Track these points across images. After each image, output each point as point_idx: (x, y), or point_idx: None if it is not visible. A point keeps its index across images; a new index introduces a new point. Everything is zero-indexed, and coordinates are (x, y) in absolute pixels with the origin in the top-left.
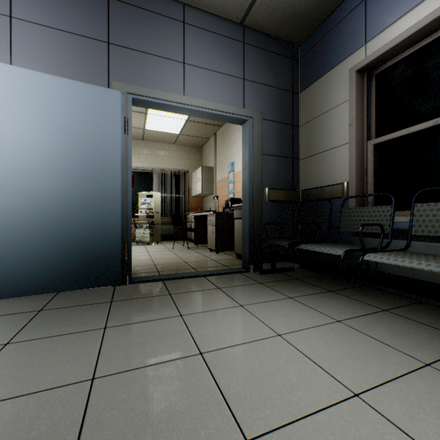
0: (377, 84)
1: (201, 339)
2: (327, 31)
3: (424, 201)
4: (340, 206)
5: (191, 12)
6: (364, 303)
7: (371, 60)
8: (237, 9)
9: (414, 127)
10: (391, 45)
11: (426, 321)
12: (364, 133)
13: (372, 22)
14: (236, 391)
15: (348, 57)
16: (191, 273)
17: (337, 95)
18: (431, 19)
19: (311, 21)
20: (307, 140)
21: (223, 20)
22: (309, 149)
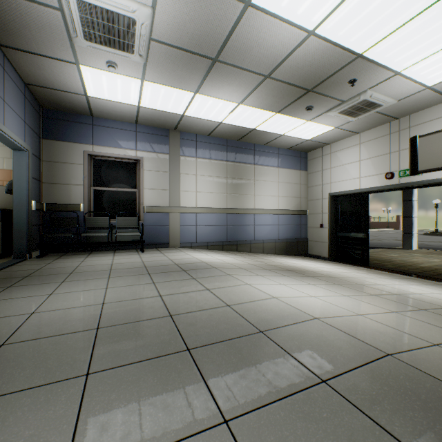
0: (94, 163)
1: (104, 264)
2: (69, 120)
3: (114, 215)
4: (85, 216)
5: (7, 62)
6: (107, 253)
7: (96, 154)
8: (35, 82)
9: (111, 188)
10: (105, 155)
11: (126, 251)
12: (90, 183)
13: (97, 138)
14: (131, 262)
15: (83, 144)
16: (1, 266)
17: (76, 158)
18: (119, 156)
19: (62, 109)
20: (51, 172)
21: (19, 75)
22: (52, 178)
